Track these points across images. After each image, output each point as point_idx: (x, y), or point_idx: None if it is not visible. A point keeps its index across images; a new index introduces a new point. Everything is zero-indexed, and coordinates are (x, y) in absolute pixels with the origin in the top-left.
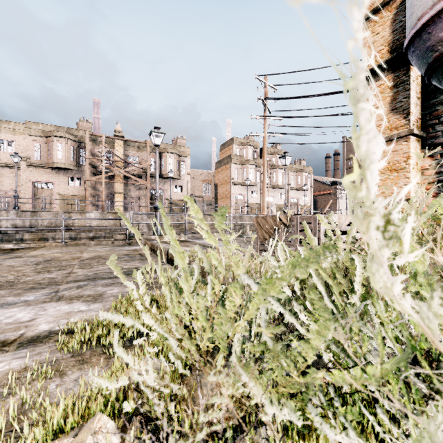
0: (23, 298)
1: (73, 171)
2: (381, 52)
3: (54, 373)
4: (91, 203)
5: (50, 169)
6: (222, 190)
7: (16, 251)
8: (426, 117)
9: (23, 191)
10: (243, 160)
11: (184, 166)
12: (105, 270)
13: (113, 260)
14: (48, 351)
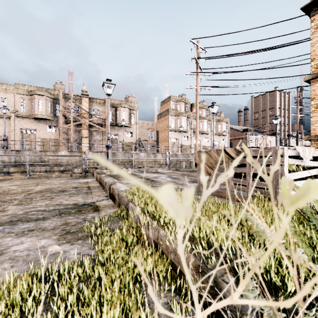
0: None
1: (50, 121)
2: None
3: None
4: (64, 144)
5: (33, 119)
6: (162, 135)
7: None
8: None
9: (13, 135)
10: (178, 112)
11: (133, 117)
12: (40, 208)
13: None
14: None
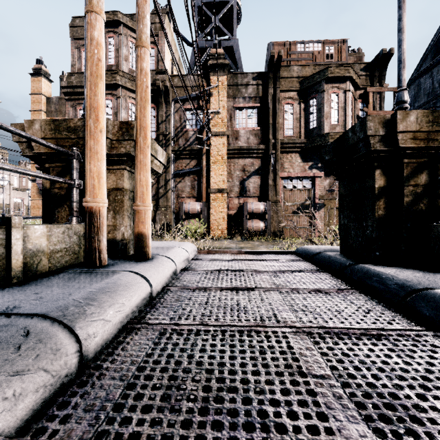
0: None
1: None
2: None
3: None
4: None
5: None
6: None
7: None
8: None
9: None
10: None
11: None
12: None
13: None
14: None
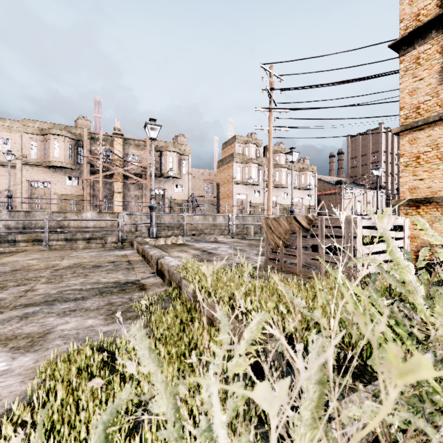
0: None
1: (70, 170)
2: (426, 8)
3: None
4: (89, 202)
5: (47, 168)
6: (224, 189)
7: None
8: None
9: (19, 190)
10: (246, 158)
11: (185, 165)
12: (75, 287)
13: None
14: None
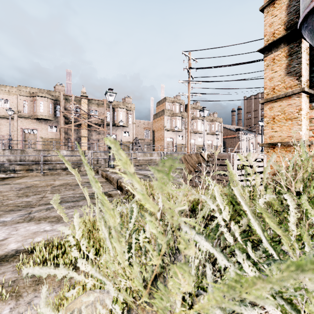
0: (2, 219)
1: (51, 121)
2: (278, 29)
3: (11, 295)
4: (64, 144)
5: (35, 119)
6: (158, 134)
7: (6, 179)
8: (313, 78)
9: (16, 135)
10: (173, 113)
11: (131, 117)
12: (70, 195)
13: (56, 199)
14: (11, 270)
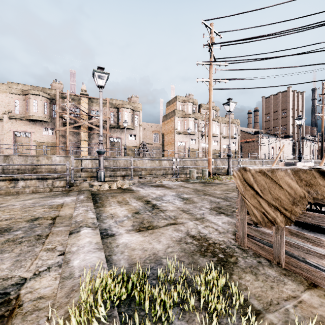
0: None
1: (46, 122)
2: None
3: None
4: (61, 148)
5: (27, 121)
6: (168, 138)
7: None
8: None
9: (6, 139)
10: (185, 114)
11: (137, 119)
12: None
13: None
14: None
